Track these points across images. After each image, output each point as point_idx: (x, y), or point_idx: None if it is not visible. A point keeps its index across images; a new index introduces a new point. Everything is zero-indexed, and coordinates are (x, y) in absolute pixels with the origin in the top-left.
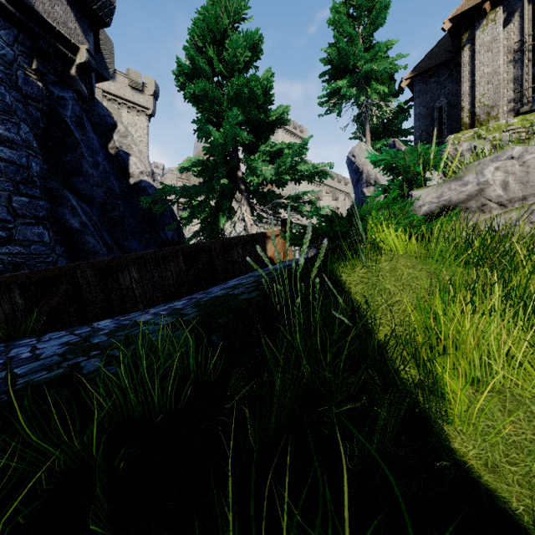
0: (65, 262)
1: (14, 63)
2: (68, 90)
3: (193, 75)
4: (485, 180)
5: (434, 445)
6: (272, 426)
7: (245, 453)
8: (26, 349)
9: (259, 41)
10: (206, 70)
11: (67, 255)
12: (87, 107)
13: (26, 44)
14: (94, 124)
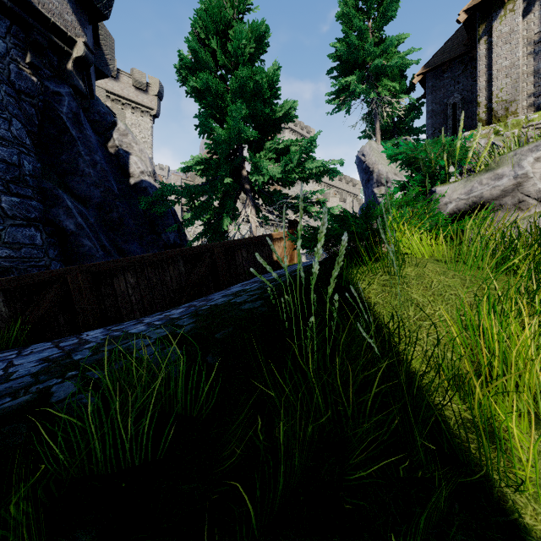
0: (59, 266)
1: (6, 57)
2: (64, 85)
3: (195, 69)
4: (523, 172)
5: (499, 520)
6: (277, 497)
7: (240, 538)
8: (1, 365)
9: (265, 32)
10: (208, 63)
11: (61, 258)
12: (86, 104)
13: (19, 37)
14: (94, 123)
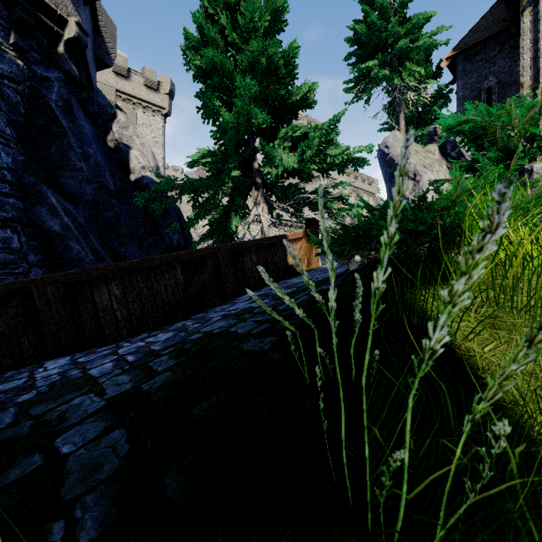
0: (42, 272)
1: None
2: (53, 70)
3: (199, 47)
4: None
5: None
6: None
7: None
8: None
9: (278, 4)
10: (213, 40)
11: (45, 264)
12: (84, 95)
13: (2, 14)
14: (93, 115)
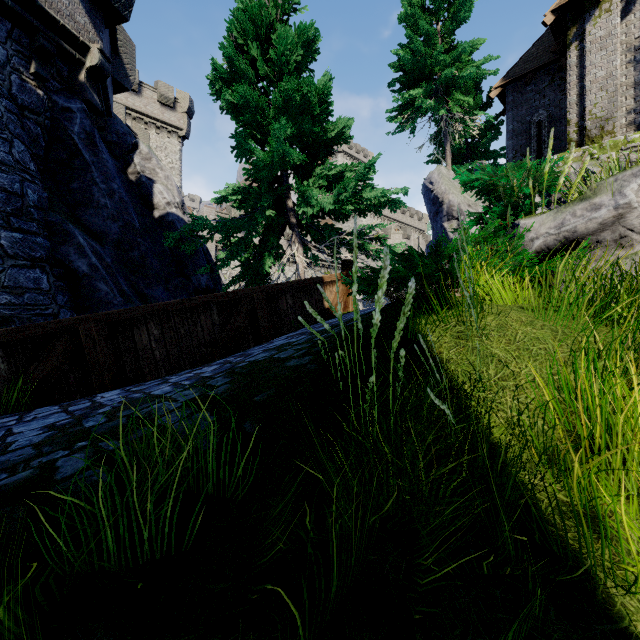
0: (70, 314)
1: (7, 66)
2: (75, 100)
3: (231, 80)
4: (626, 201)
5: (605, 629)
6: (330, 601)
7: None
8: None
9: (314, 37)
10: (247, 73)
11: (72, 306)
12: (102, 123)
13: (22, 42)
14: (111, 145)
